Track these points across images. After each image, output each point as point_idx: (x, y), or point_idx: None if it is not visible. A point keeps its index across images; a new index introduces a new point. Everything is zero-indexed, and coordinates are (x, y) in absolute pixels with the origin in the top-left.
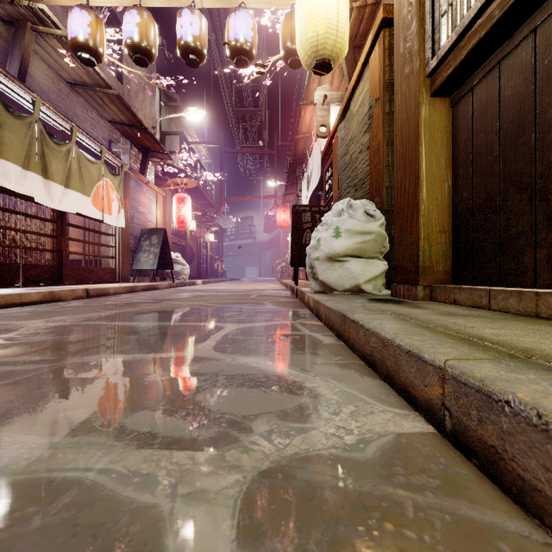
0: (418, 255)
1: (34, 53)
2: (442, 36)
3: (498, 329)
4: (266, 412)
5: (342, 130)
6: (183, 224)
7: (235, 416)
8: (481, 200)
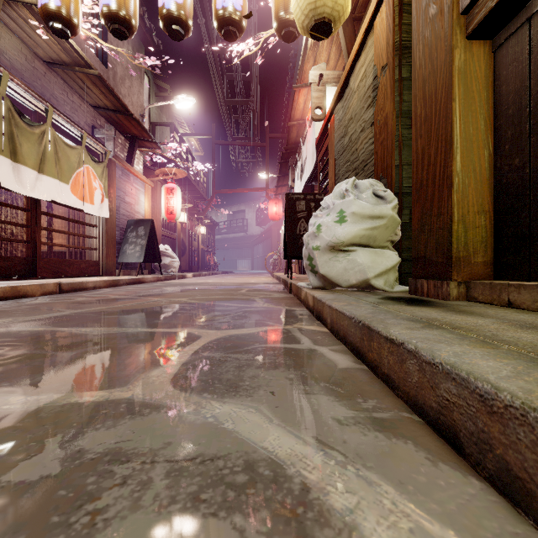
0: (451, 242)
1: (4, 25)
2: None
3: None
4: None
5: (340, 111)
6: (172, 215)
7: None
8: None
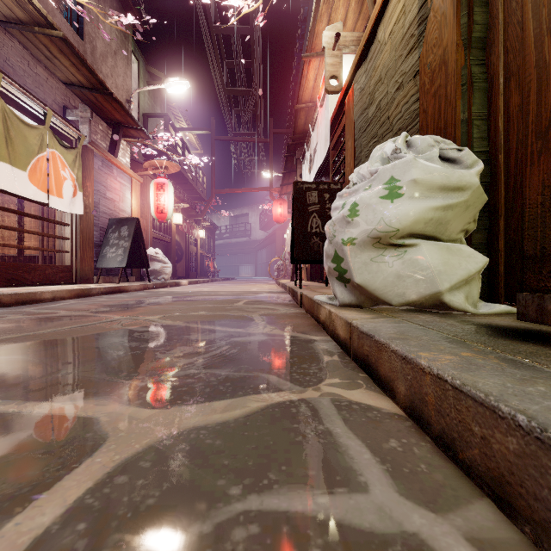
0: None
1: None
2: None
3: None
4: None
5: (362, 78)
6: (162, 215)
7: None
8: None
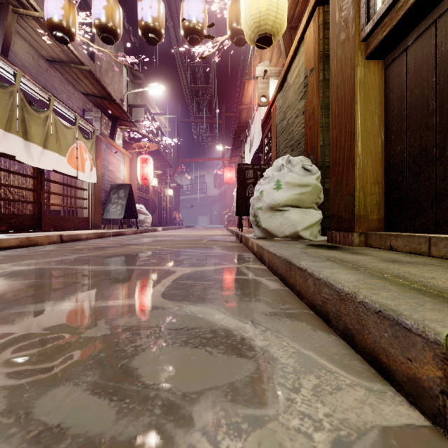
0: (354, 205)
1: (17, 33)
2: (377, 2)
3: None
4: (211, 387)
5: (280, 100)
6: (146, 181)
7: (174, 394)
8: (416, 152)
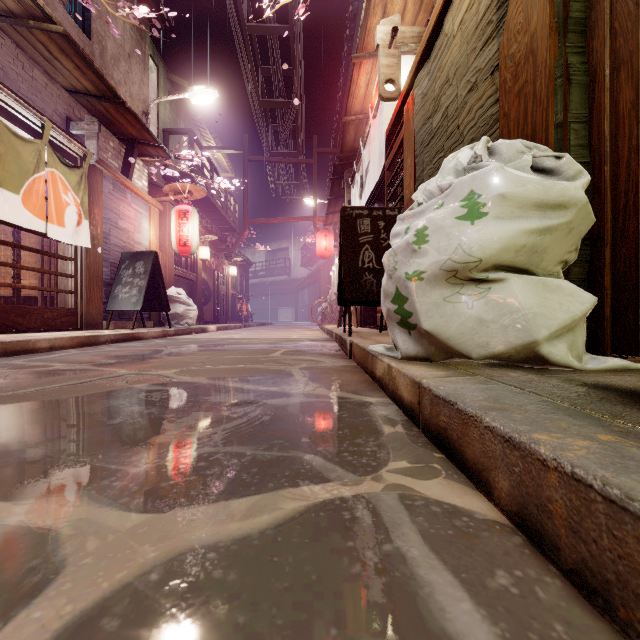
0: None
1: None
2: None
3: None
4: None
5: (424, 81)
6: (186, 248)
7: None
8: None
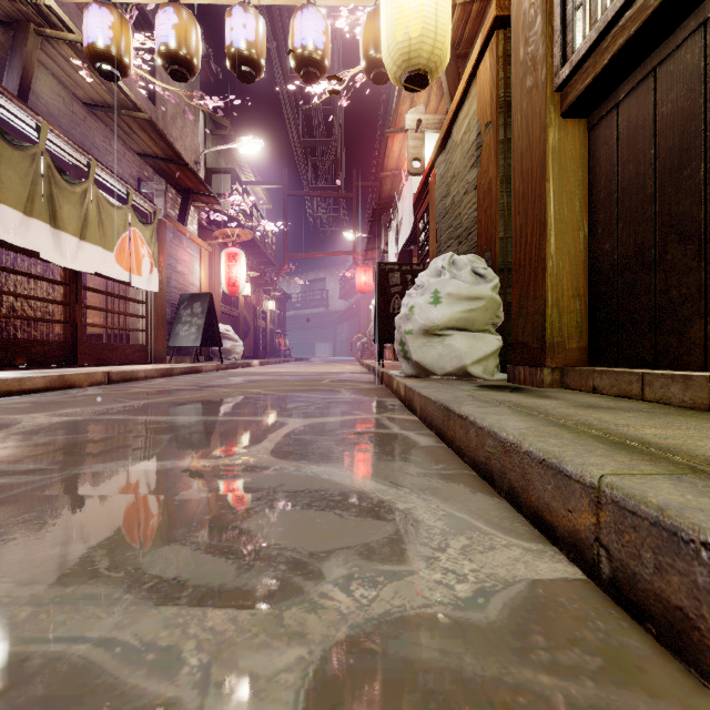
0: (544, 328)
1: (40, 64)
2: (576, 36)
3: (662, 428)
4: (342, 547)
5: (442, 165)
6: (234, 288)
7: (299, 553)
8: (630, 254)
